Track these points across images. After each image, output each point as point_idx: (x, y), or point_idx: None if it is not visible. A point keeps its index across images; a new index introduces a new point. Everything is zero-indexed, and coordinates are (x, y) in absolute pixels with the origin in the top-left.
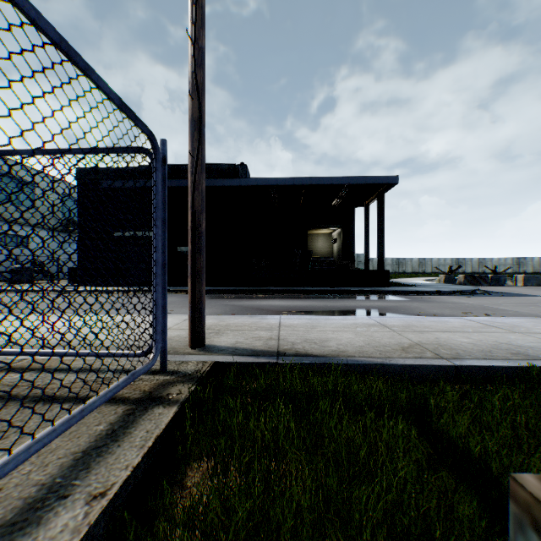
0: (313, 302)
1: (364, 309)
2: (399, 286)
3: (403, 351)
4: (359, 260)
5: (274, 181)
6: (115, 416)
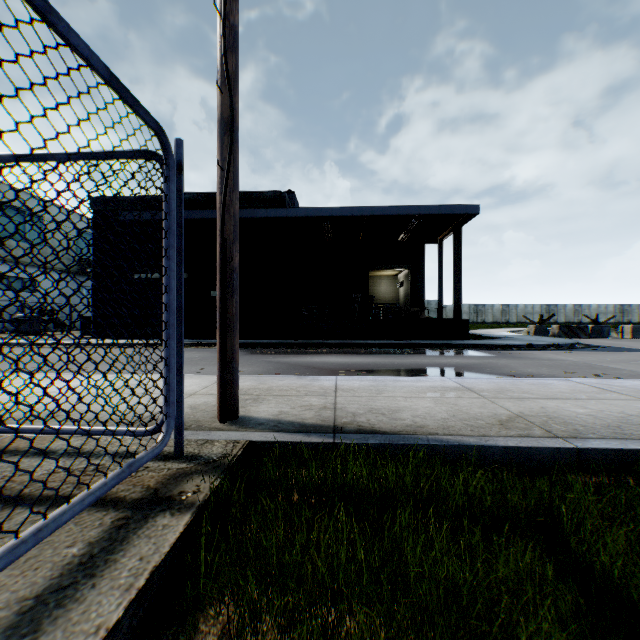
0: (376, 358)
1: (440, 368)
2: (480, 338)
3: (502, 426)
4: (430, 308)
5: (328, 211)
6: (99, 530)
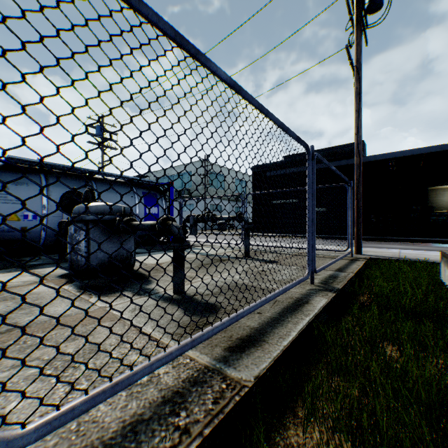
0: (429, 247)
1: None
2: None
3: None
4: None
5: (391, 155)
6: (347, 260)
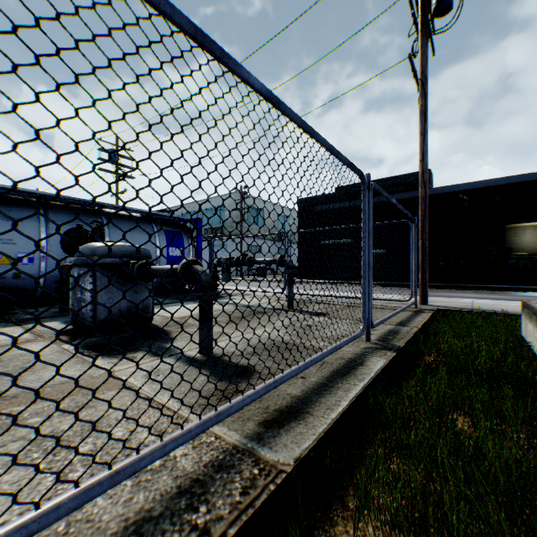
0: (507, 296)
1: None
2: None
3: None
4: None
5: (463, 186)
6: (410, 312)
